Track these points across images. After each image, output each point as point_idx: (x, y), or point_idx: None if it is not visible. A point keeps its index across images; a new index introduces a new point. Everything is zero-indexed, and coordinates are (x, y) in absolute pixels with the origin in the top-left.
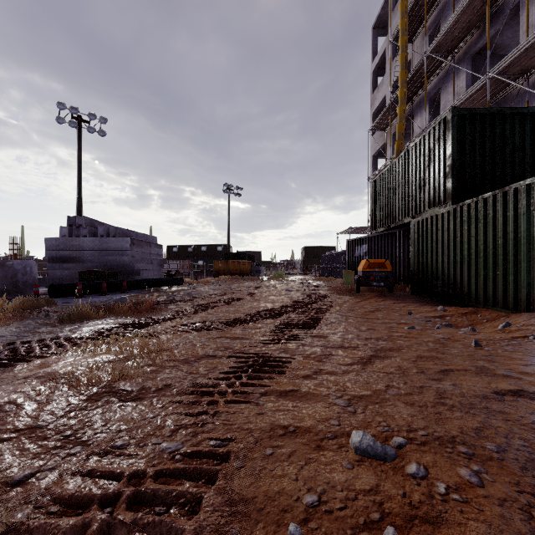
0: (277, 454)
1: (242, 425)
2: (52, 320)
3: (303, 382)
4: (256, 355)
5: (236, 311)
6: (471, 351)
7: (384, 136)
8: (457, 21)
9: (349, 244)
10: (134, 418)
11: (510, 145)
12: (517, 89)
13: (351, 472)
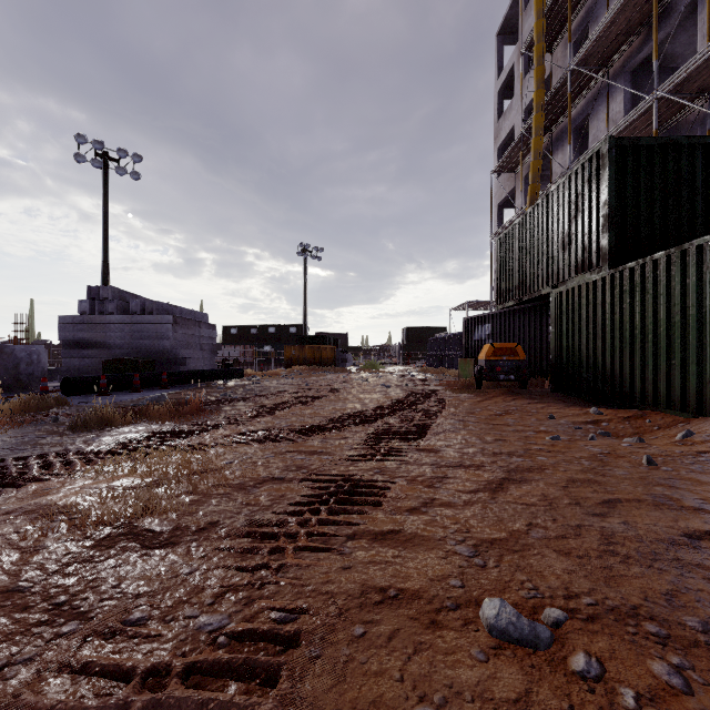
0: (372, 635)
1: (318, 586)
2: (61, 427)
3: (407, 518)
4: (340, 478)
5: (313, 414)
6: (642, 472)
7: (512, 179)
8: (613, 22)
9: (466, 323)
10: (161, 574)
11: (688, 188)
12: (695, 113)
13: (485, 668)
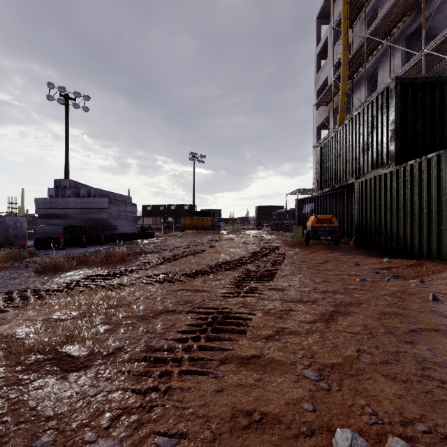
0: None
1: (197, 408)
2: (29, 271)
3: (265, 345)
4: (215, 311)
5: (198, 262)
6: (431, 306)
7: (326, 110)
8: (394, 6)
9: (297, 203)
10: (71, 397)
11: None
12: None
13: None
